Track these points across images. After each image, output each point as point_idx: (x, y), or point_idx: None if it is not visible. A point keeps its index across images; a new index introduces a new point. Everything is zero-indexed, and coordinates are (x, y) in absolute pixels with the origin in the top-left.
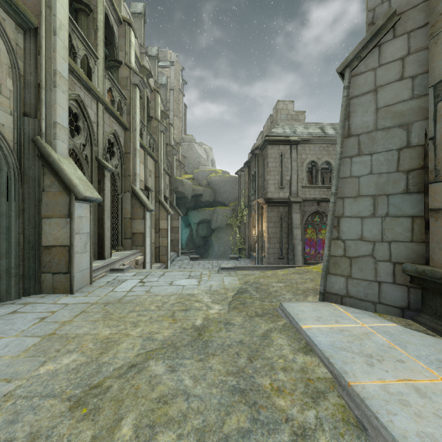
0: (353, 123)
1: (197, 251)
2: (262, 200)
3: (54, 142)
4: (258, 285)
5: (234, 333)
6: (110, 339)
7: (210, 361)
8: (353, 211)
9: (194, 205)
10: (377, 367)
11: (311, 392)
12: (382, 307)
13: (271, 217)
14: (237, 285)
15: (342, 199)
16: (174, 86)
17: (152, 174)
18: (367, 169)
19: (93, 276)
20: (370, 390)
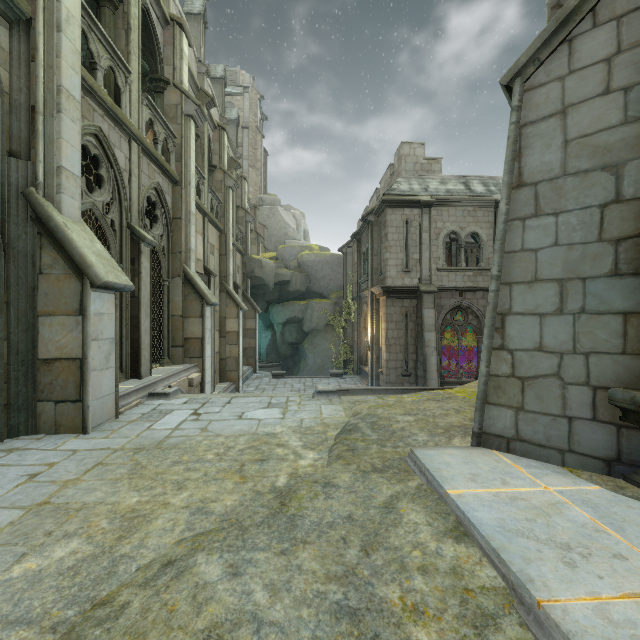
0: (526, 166)
1: (283, 365)
2: (378, 289)
3: (57, 198)
4: (375, 419)
5: (338, 501)
6: (138, 512)
7: (300, 555)
8: (526, 305)
9: (278, 297)
10: (582, 568)
11: (473, 616)
12: (574, 458)
13: (392, 315)
14: (342, 419)
15: (509, 286)
16: (249, 123)
17: (216, 250)
18: (550, 238)
19: (121, 405)
20: (578, 617)
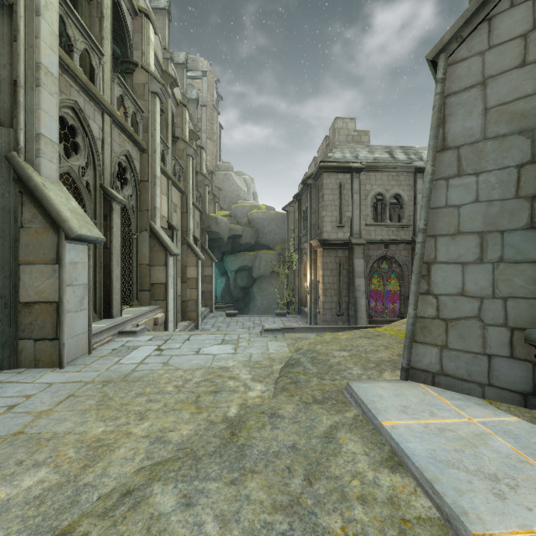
0: (450, 131)
1: (235, 306)
2: (316, 242)
3: (37, 161)
4: (314, 354)
5: (283, 431)
6: (102, 441)
7: (248, 484)
8: (450, 255)
9: (231, 248)
10: (511, 500)
11: None
12: (493, 391)
13: (328, 264)
14: (286, 354)
15: (435, 238)
16: (207, 102)
17: (178, 209)
18: (471, 195)
19: (94, 342)
20: None
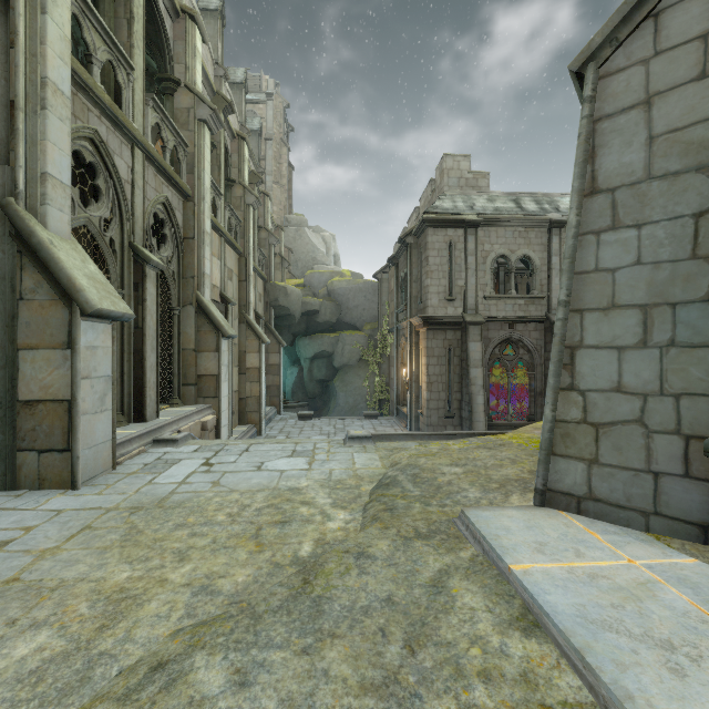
0: (601, 168)
1: (311, 404)
2: (417, 320)
3: (42, 210)
4: (416, 471)
5: (375, 578)
6: (127, 592)
7: (326, 654)
8: (601, 336)
9: (305, 328)
10: (694, 678)
11: None
12: (661, 522)
13: (433, 349)
14: (378, 470)
15: (580, 314)
16: (273, 134)
17: (235, 276)
18: (631, 255)
19: (120, 454)
20: None
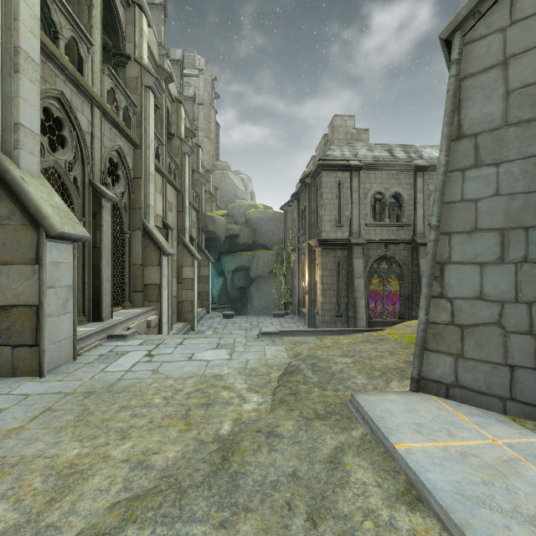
0: (466, 118)
1: (233, 306)
2: (314, 242)
3: (15, 153)
4: (315, 361)
5: (282, 454)
6: (75, 467)
7: (240, 527)
8: (466, 254)
9: (228, 248)
10: None
11: None
12: (516, 406)
13: (326, 264)
14: (284, 360)
15: (449, 236)
16: (204, 100)
17: (174, 208)
18: (491, 188)
19: (80, 347)
20: None
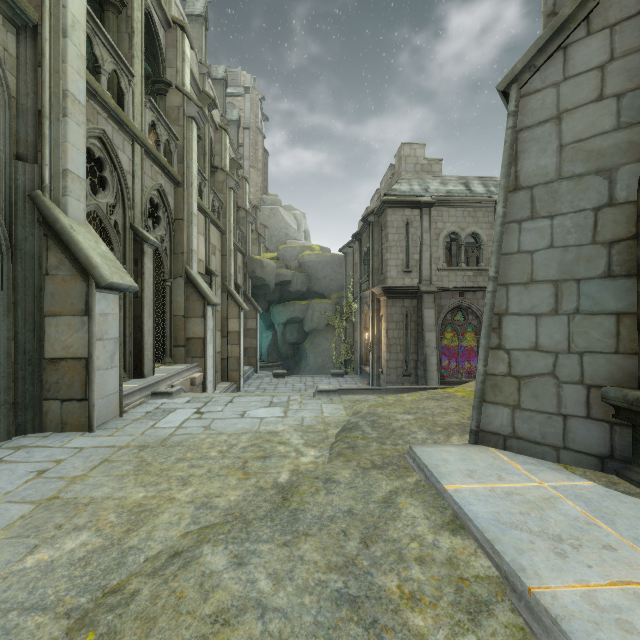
0: (522, 170)
1: (284, 364)
2: (378, 290)
3: (63, 200)
4: (375, 418)
5: (339, 496)
6: (144, 506)
7: (301, 546)
8: (522, 305)
9: (279, 297)
10: (572, 558)
11: (467, 602)
12: (569, 455)
13: (392, 315)
14: (342, 417)
15: (506, 287)
16: (250, 123)
17: (218, 251)
18: (546, 240)
19: (125, 404)
20: (566, 602)
